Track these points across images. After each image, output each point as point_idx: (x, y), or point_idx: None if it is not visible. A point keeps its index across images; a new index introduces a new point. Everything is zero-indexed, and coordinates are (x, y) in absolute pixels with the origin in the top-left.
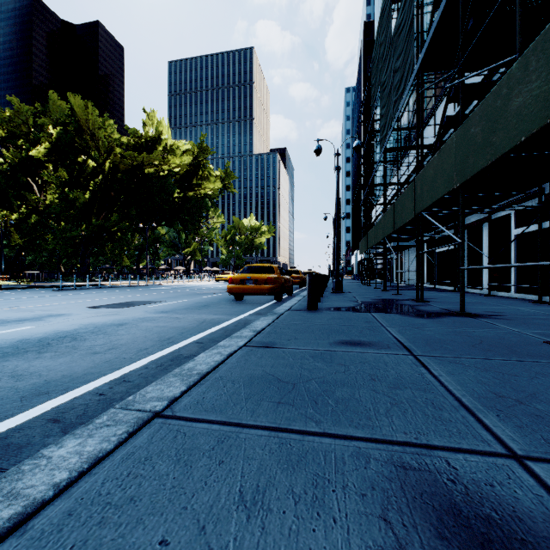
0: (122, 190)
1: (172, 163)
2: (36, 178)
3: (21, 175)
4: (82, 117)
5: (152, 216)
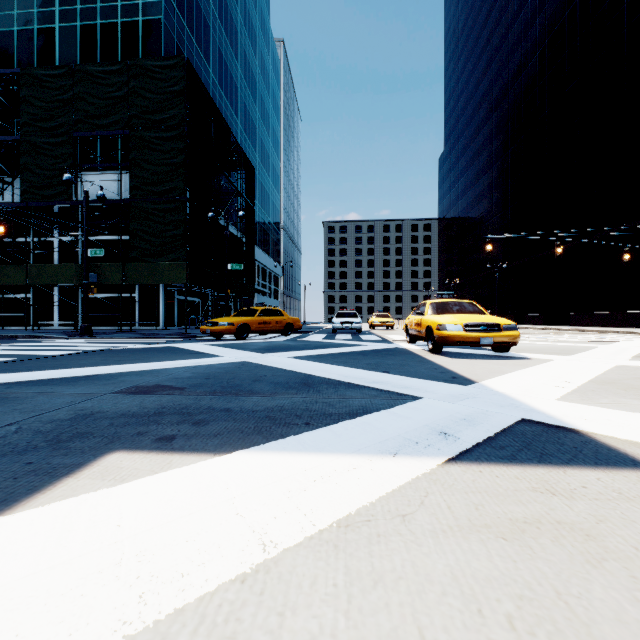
0: None
1: None
2: None
3: None
4: None
5: None
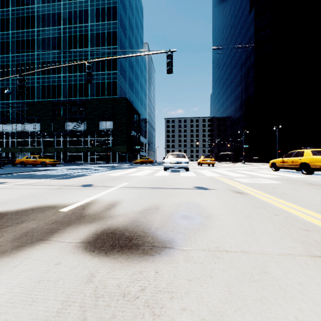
0: None
1: None
2: None
3: None
4: None
5: None
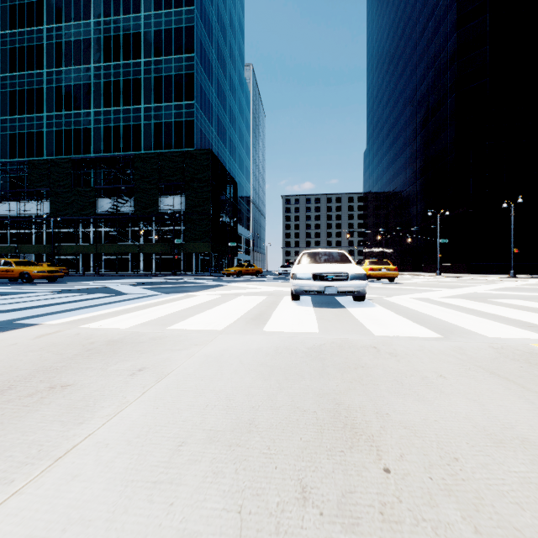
0: None
1: None
2: None
3: None
4: None
5: None
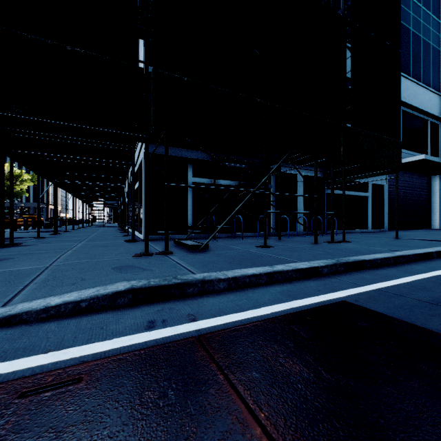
0: None
1: None
2: None
3: None
4: None
5: None
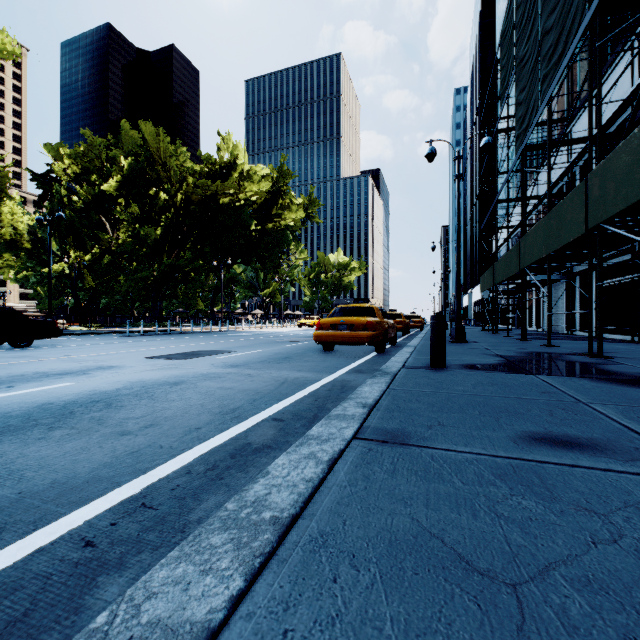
0: (195, 224)
1: (248, 191)
2: (109, 215)
3: (94, 213)
4: (153, 145)
5: (227, 253)
